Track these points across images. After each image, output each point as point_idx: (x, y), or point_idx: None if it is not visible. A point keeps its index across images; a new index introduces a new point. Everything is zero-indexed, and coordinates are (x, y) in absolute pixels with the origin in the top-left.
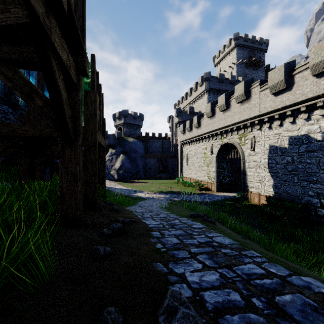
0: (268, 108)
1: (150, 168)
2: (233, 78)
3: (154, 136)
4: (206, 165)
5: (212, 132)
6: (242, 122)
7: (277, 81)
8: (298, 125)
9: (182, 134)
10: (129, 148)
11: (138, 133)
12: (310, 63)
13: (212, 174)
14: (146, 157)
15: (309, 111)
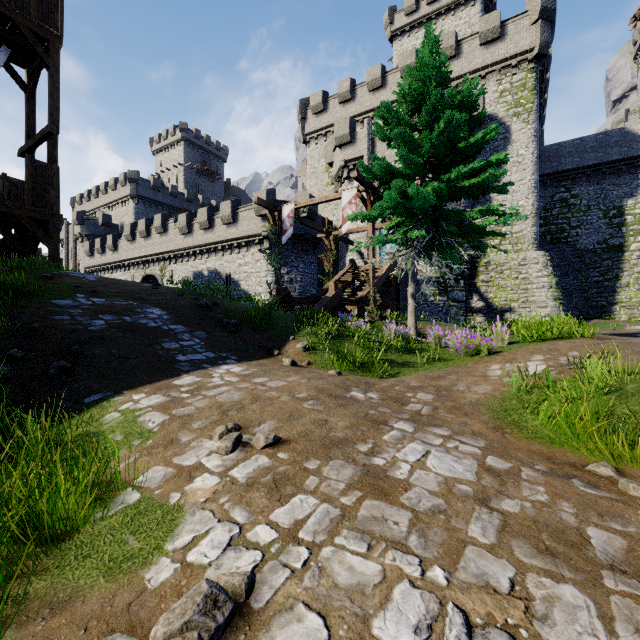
0: (180, 245)
1: None
2: (174, 188)
3: None
4: None
5: (133, 260)
6: (162, 254)
7: (183, 225)
8: (198, 263)
9: (89, 256)
10: None
11: None
12: (198, 220)
13: None
14: None
15: (203, 254)
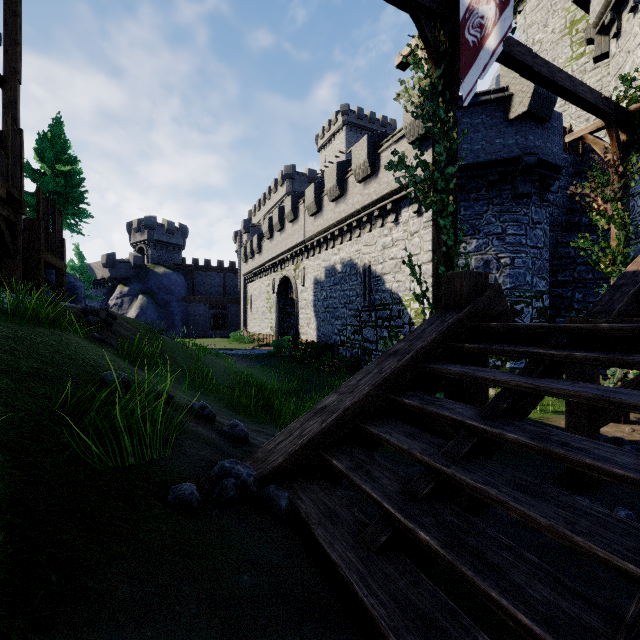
0: (310, 232)
1: (197, 321)
2: None
3: (210, 265)
4: (269, 311)
5: (272, 261)
6: (294, 248)
7: (310, 202)
8: (330, 255)
9: (245, 263)
10: (157, 284)
11: (178, 259)
12: (326, 188)
13: (274, 323)
14: (188, 301)
15: (335, 239)
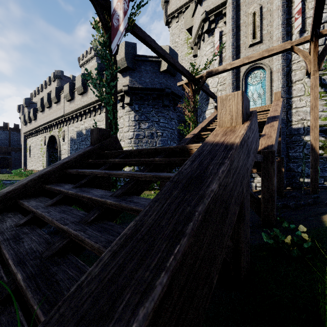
0: (67, 110)
1: None
2: None
3: None
4: (42, 156)
5: (43, 126)
6: (57, 119)
7: (67, 93)
8: (79, 124)
9: (25, 125)
10: None
11: None
12: (76, 86)
13: (45, 163)
14: None
15: (82, 116)
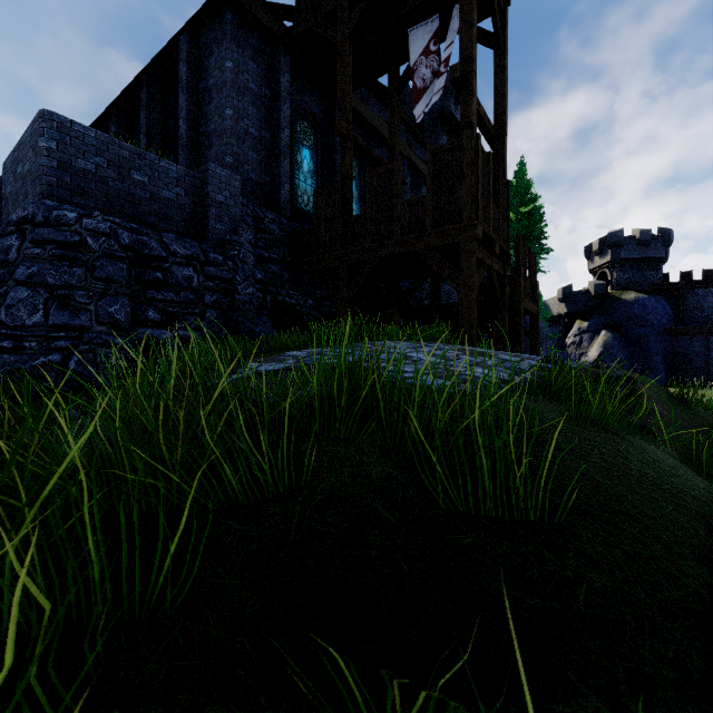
0: None
1: (690, 363)
2: None
3: (712, 278)
4: None
5: None
6: None
7: None
8: None
9: None
10: (625, 315)
11: (655, 277)
12: None
13: None
14: (674, 334)
15: None
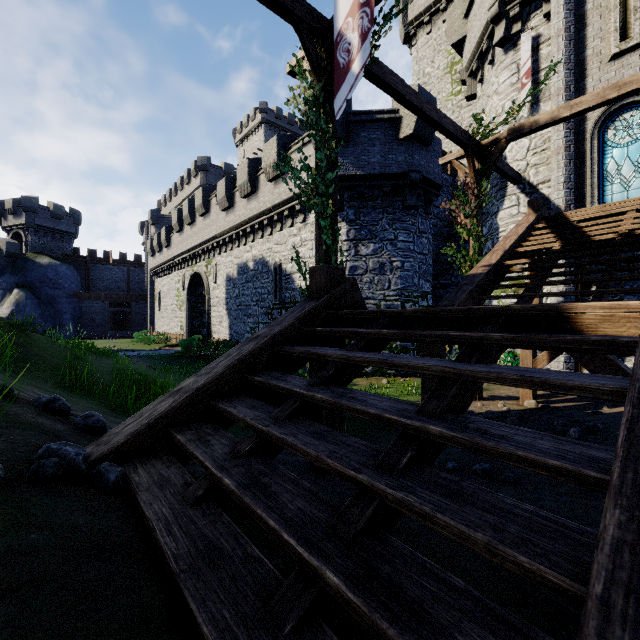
0: (222, 227)
1: (93, 320)
2: None
3: (110, 258)
4: (179, 309)
5: (182, 256)
6: (205, 243)
7: (222, 196)
8: (242, 252)
9: (152, 257)
10: (40, 277)
11: (68, 249)
12: (237, 183)
13: (184, 322)
14: (82, 297)
15: (247, 236)
